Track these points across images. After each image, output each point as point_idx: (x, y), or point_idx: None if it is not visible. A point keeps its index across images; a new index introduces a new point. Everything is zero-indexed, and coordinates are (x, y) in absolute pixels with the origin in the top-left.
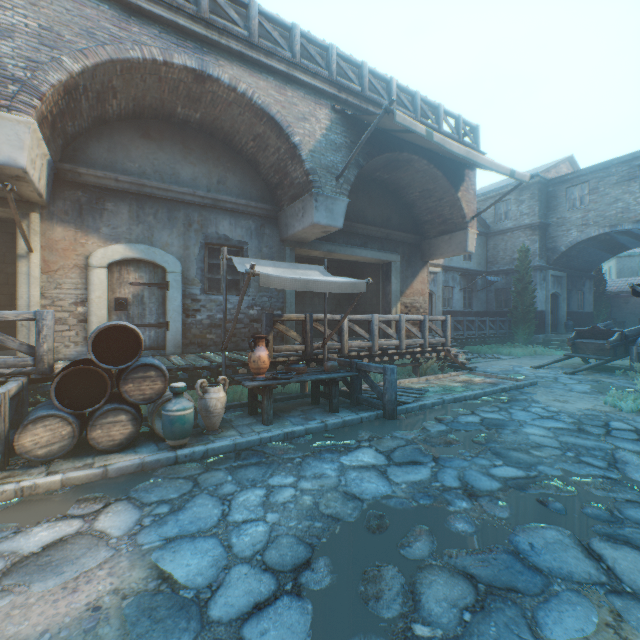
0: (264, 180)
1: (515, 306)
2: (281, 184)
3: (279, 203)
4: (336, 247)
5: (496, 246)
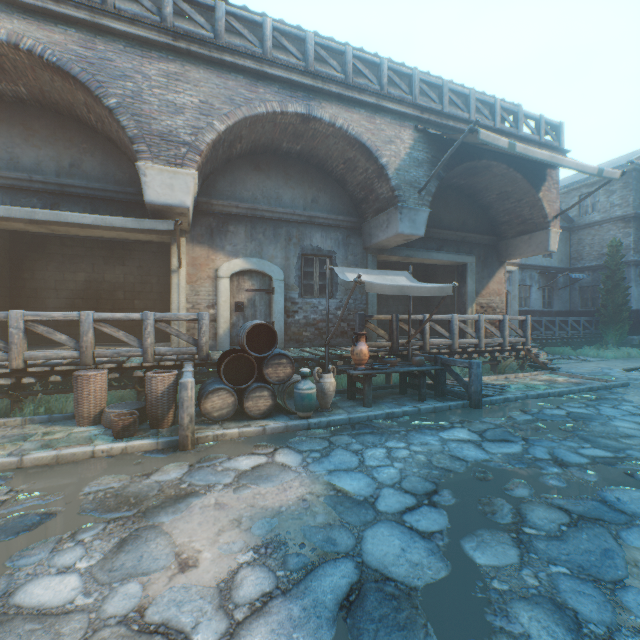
0: (350, 196)
1: (604, 305)
2: (366, 199)
3: (363, 215)
4: (413, 252)
5: (581, 241)
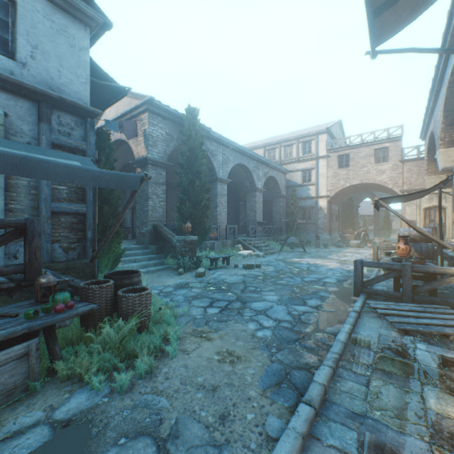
0: None
1: None
2: None
3: None
4: None
5: None
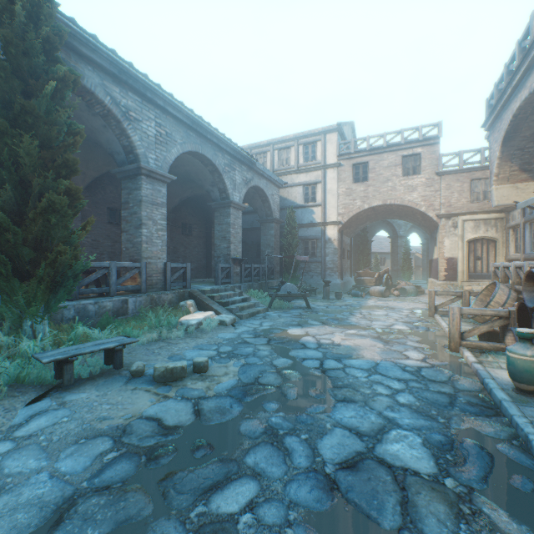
0: None
1: None
2: None
3: None
4: None
5: None
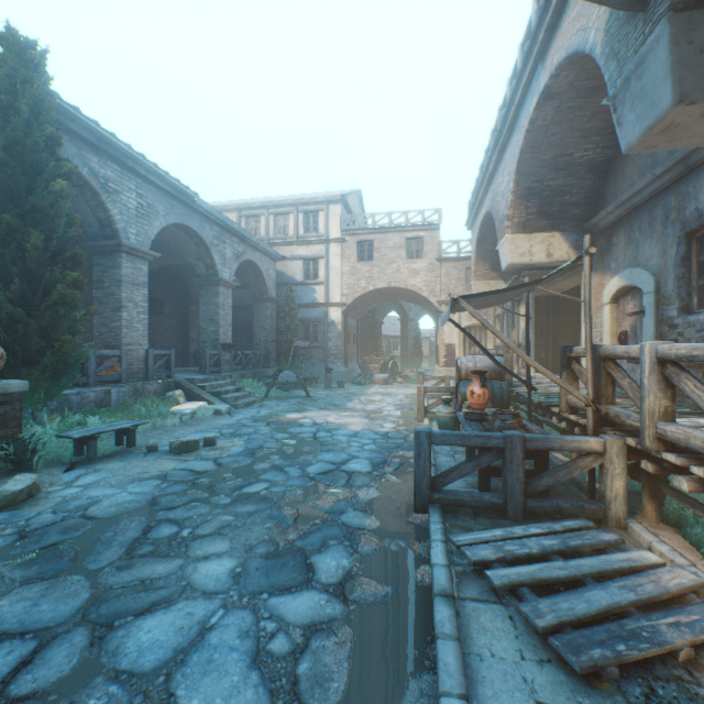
0: None
1: None
2: None
3: None
4: None
5: None
